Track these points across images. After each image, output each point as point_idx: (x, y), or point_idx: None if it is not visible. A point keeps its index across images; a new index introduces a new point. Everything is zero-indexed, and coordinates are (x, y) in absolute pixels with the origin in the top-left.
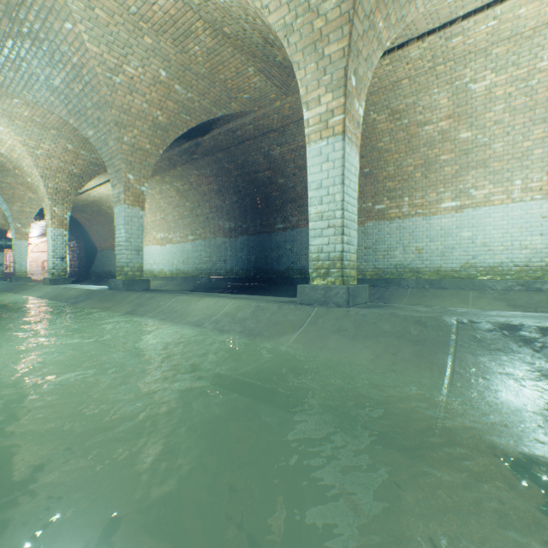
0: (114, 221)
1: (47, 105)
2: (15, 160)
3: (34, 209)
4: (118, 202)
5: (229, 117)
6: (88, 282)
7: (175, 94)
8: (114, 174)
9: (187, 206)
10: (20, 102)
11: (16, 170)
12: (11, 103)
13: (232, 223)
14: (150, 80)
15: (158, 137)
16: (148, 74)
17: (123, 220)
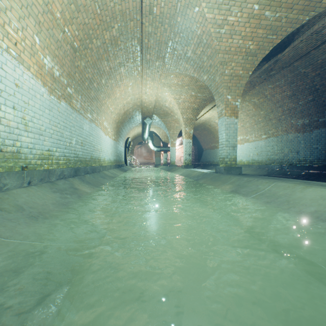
0: (211, 133)
1: (184, 71)
2: (171, 108)
3: (177, 131)
4: (220, 116)
5: (314, 19)
6: (198, 167)
7: (264, 21)
8: (218, 98)
9: (261, 114)
10: (173, 76)
11: (171, 113)
12: (170, 78)
13: (305, 119)
14: (245, 19)
15: (248, 62)
16: (244, 14)
17: (224, 127)
